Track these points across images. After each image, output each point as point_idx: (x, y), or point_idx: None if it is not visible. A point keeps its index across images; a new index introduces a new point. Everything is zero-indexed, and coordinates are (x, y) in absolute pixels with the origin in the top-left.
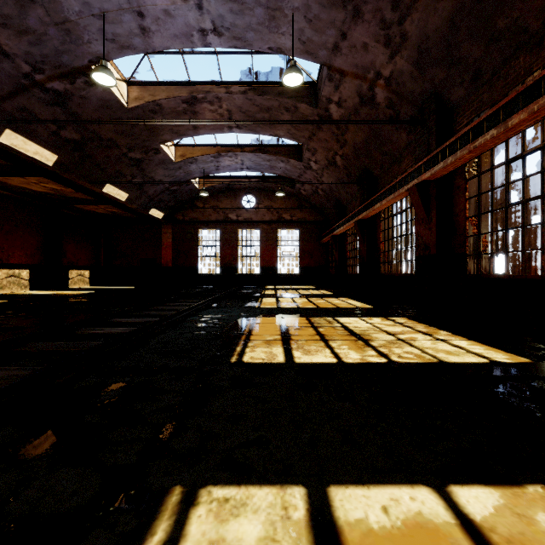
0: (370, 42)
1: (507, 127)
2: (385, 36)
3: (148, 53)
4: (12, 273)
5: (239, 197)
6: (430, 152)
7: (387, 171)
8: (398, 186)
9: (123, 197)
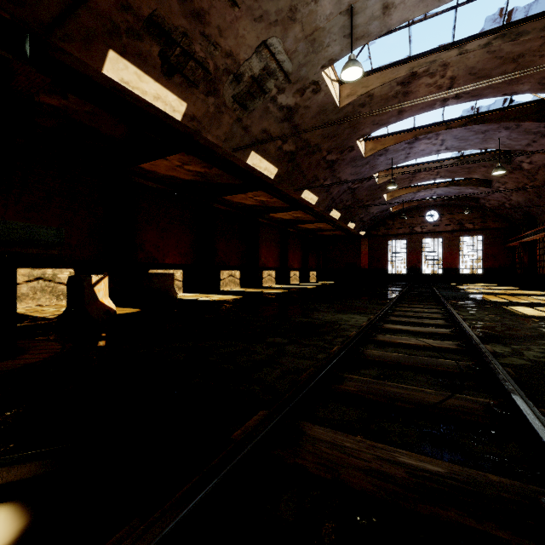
0: None
1: None
2: None
3: None
4: (294, 273)
5: (423, 213)
6: None
7: None
8: None
9: (353, 227)
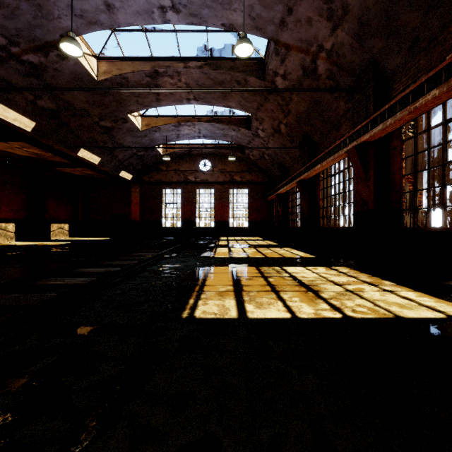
0: (313, 16)
1: (450, 86)
2: (328, 10)
3: (115, 30)
4: None
5: (197, 161)
6: (368, 117)
7: (326, 137)
8: (337, 149)
9: (96, 161)
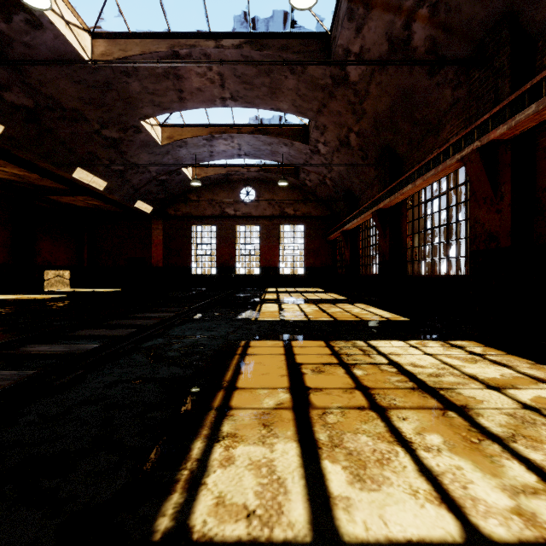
0: None
1: None
2: None
3: None
4: None
5: (237, 189)
6: (499, 102)
7: (418, 146)
8: (442, 158)
9: (101, 186)
